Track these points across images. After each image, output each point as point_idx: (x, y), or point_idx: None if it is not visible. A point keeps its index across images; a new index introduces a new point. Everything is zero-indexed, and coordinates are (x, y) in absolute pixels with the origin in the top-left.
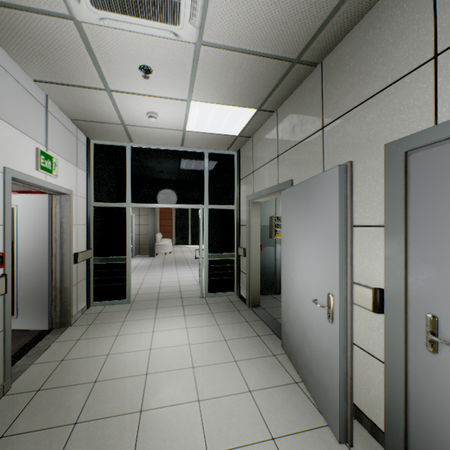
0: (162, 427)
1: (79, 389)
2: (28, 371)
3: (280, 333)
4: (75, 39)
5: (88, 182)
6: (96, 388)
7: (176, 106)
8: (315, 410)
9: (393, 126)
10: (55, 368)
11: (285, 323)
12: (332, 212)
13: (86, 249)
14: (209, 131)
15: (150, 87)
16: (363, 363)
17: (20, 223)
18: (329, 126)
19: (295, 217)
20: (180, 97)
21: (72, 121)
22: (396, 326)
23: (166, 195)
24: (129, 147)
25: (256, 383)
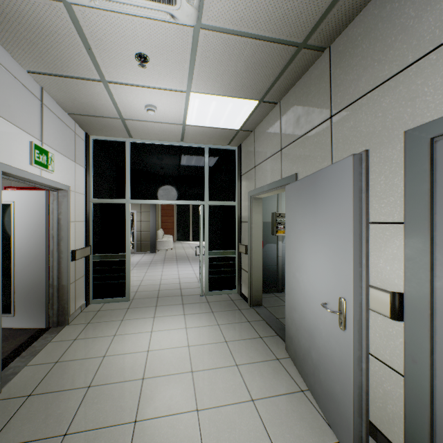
0: (157, 441)
1: (72, 394)
2: (21, 374)
3: (284, 335)
4: (66, 23)
5: (87, 178)
6: (90, 394)
7: (175, 98)
8: (324, 424)
9: (415, 110)
10: (49, 371)
11: (290, 325)
12: (345, 207)
13: (84, 246)
14: (209, 125)
15: (147, 77)
16: (378, 374)
17: (16, 219)
18: (338, 115)
19: (301, 213)
20: (179, 88)
21: (69, 115)
22: (419, 336)
23: (166, 191)
24: (128, 142)
25: (259, 391)
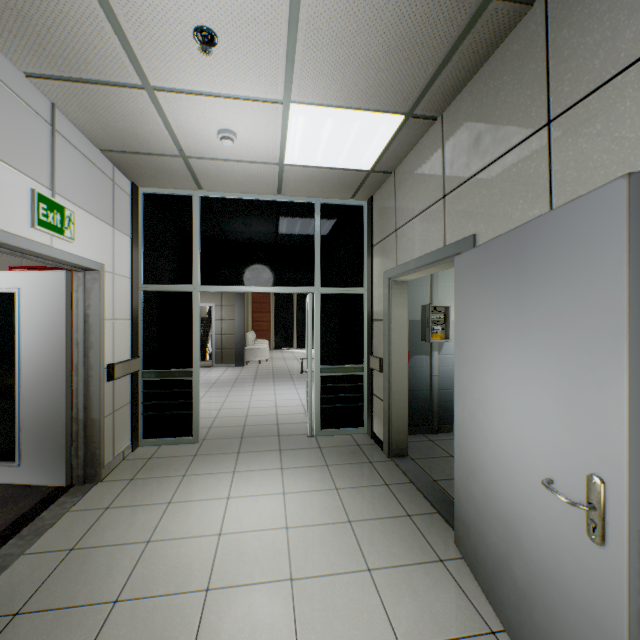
0: None
1: (85, 616)
2: (11, 570)
3: (448, 513)
4: None
5: (133, 252)
6: (114, 617)
7: (265, 115)
8: None
9: None
10: (57, 566)
11: (463, 502)
12: (604, 289)
13: (130, 357)
14: (321, 163)
15: (217, 77)
16: None
17: (23, 316)
18: (566, 116)
19: (488, 304)
20: (270, 96)
21: (103, 153)
22: None
23: (255, 272)
24: (196, 197)
25: (413, 628)
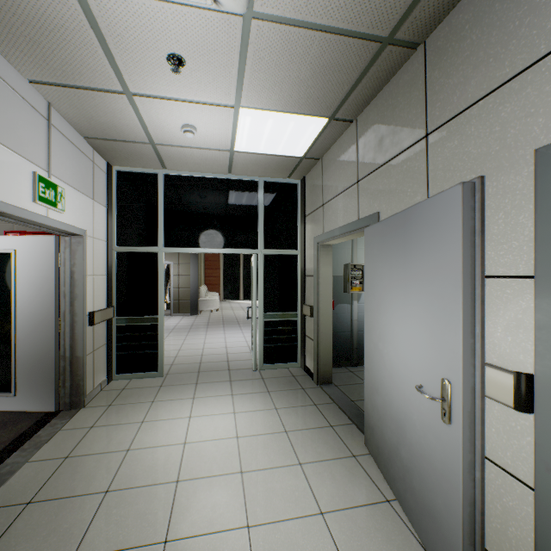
0: None
1: (84, 502)
2: (19, 473)
3: (361, 423)
4: (75, 13)
5: (108, 220)
6: (107, 502)
7: (220, 116)
8: (419, 549)
9: (550, 119)
10: (56, 469)
11: (370, 411)
12: (450, 256)
13: (106, 306)
14: (264, 151)
15: (183, 88)
16: (494, 483)
17: (19, 273)
18: (437, 132)
19: (385, 264)
20: (224, 102)
21: (85, 140)
22: None
23: (210, 236)
24: (161, 175)
25: (331, 500)
